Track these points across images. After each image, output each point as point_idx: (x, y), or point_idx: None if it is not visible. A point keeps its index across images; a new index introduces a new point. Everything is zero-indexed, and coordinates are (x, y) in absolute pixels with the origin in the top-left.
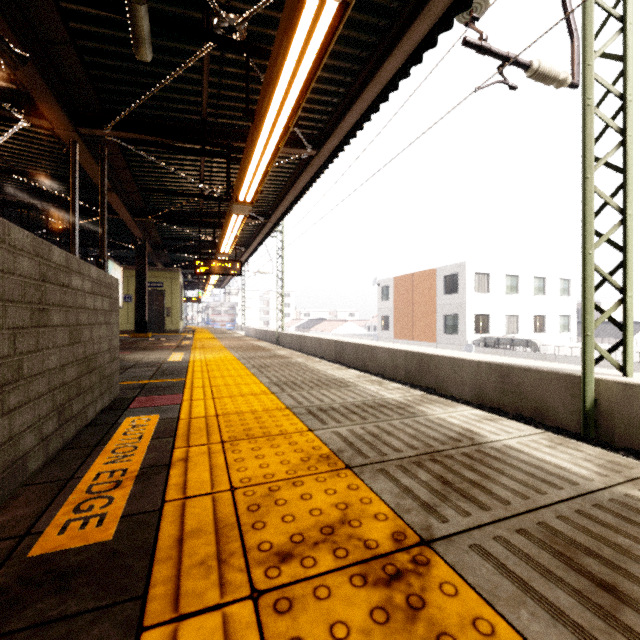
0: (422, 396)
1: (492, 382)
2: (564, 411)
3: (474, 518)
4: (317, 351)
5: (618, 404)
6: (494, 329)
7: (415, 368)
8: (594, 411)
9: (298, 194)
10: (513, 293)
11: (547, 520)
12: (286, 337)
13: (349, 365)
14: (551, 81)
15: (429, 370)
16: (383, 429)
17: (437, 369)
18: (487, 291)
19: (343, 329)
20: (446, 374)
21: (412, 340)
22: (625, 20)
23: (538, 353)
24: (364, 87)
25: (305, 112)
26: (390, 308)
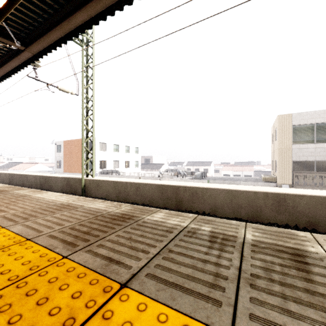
0: None
1: (65, 184)
2: (80, 189)
3: None
4: None
5: (88, 185)
6: (108, 166)
7: (43, 182)
8: (85, 188)
9: None
10: (117, 152)
11: None
12: None
13: (16, 185)
14: (67, 93)
15: (48, 182)
16: None
17: (50, 182)
18: (106, 150)
19: (35, 168)
20: (53, 183)
21: (73, 172)
22: (92, 81)
23: (119, 175)
24: None
25: None
26: (62, 156)
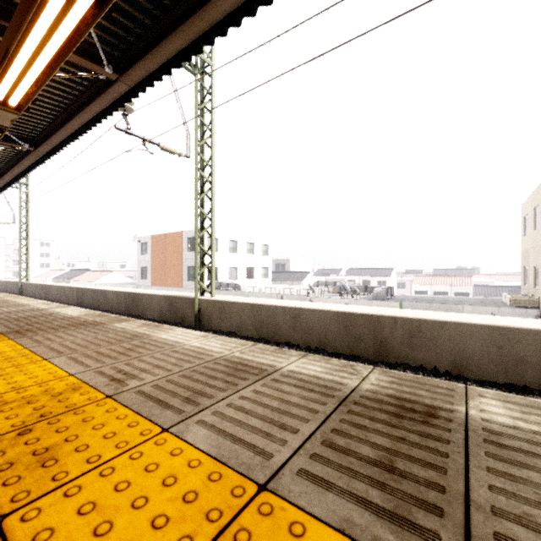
0: (63, 306)
1: (166, 306)
2: (191, 317)
3: (14, 323)
4: (62, 298)
5: (206, 310)
6: (221, 277)
7: (130, 303)
8: (199, 314)
9: (25, 169)
10: (234, 252)
11: (38, 321)
12: (31, 287)
13: (88, 306)
14: (173, 154)
15: (138, 303)
16: (16, 315)
17: (142, 302)
18: (217, 250)
19: (108, 279)
20: (146, 305)
21: (165, 286)
22: (211, 132)
23: (240, 291)
24: (59, 128)
25: (19, 123)
26: (148, 261)
